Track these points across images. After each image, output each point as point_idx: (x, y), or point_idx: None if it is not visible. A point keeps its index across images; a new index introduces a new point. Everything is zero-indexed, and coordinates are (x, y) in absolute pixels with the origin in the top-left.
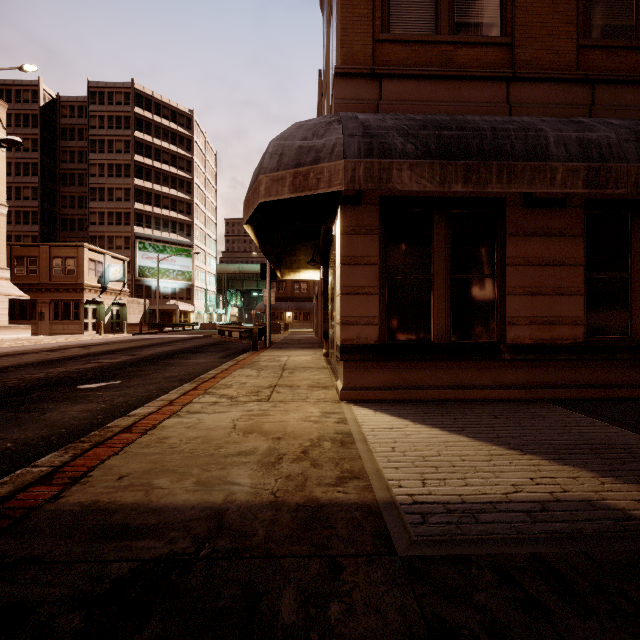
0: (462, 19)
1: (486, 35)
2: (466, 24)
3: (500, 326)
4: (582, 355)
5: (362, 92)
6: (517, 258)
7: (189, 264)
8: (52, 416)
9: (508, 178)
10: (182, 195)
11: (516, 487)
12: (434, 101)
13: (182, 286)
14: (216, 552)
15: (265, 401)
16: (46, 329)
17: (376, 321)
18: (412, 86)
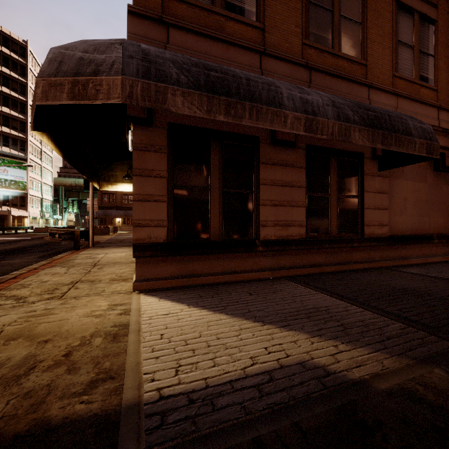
0: (231, 0)
1: (247, 17)
2: (233, 5)
3: (256, 227)
4: (304, 246)
5: (152, 33)
6: (267, 180)
7: (23, 175)
8: None
9: (257, 116)
10: (15, 114)
11: (253, 359)
12: (210, 55)
13: (15, 194)
14: None
15: (57, 299)
16: None
17: (165, 224)
18: (193, 39)
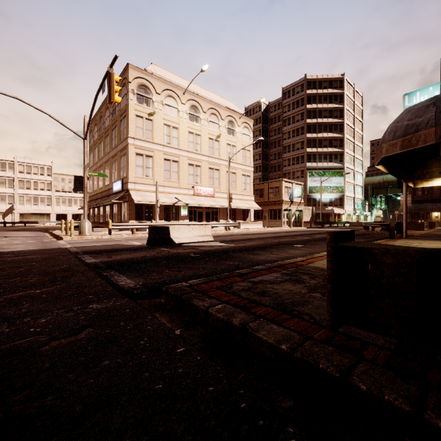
0: None
1: None
2: None
3: None
4: None
5: None
6: None
7: (341, 181)
8: (290, 252)
9: None
10: (336, 135)
11: None
12: None
13: (336, 197)
14: None
15: None
16: (266, 224)
17: None
18: None
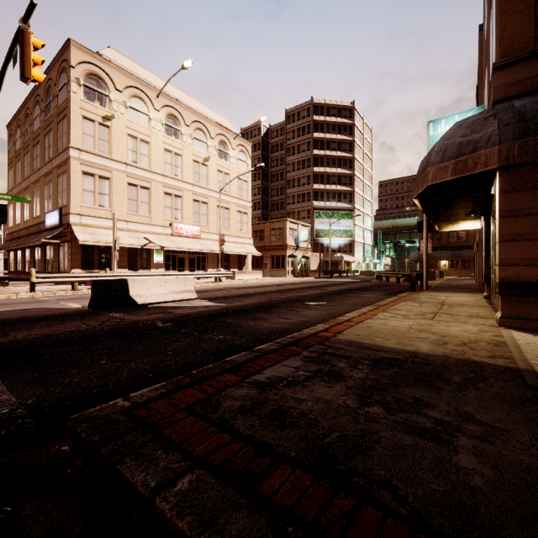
0: None
1: None
2: None
3: None
4: None
5: (522, 74)
6: None
7: (350, 224)
8: (304, 313)
9: None
10: (345, 171)
11: None
12: None
13: (345, 242)
14: (416, 361)
15: (429, 319)
16: (268, 273)
17: None
18: None
